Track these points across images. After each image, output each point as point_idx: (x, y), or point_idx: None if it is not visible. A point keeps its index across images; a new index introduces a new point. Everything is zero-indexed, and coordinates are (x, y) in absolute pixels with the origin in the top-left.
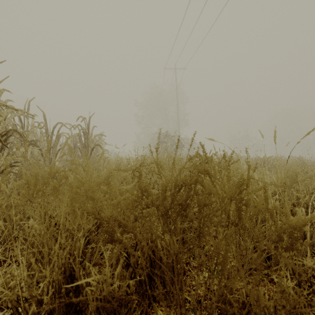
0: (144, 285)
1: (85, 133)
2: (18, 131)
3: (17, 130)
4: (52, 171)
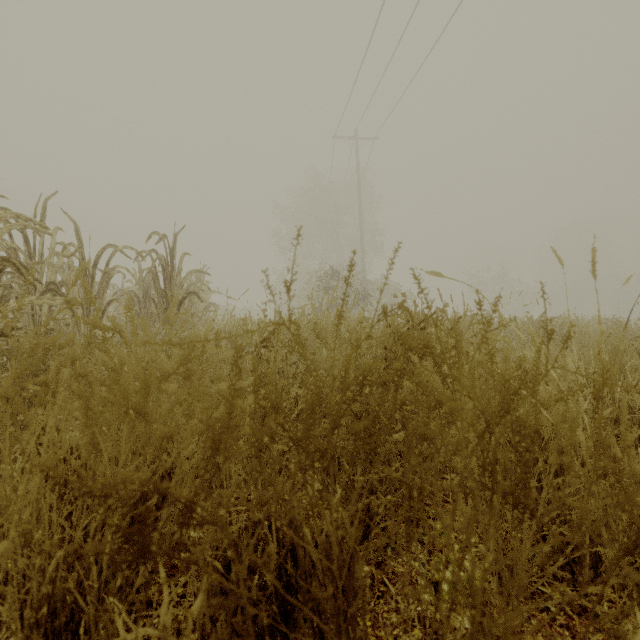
0: (270, 637)
1: (166, 268)
2: (13, 261)
3: (10, 259)
4: (38, 345)
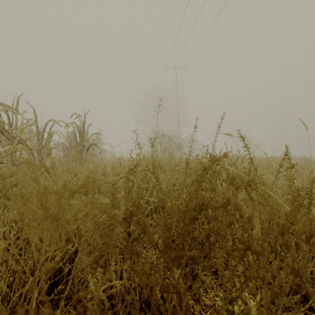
0: None
1: (80, 131)
2: None
3: None
4: None
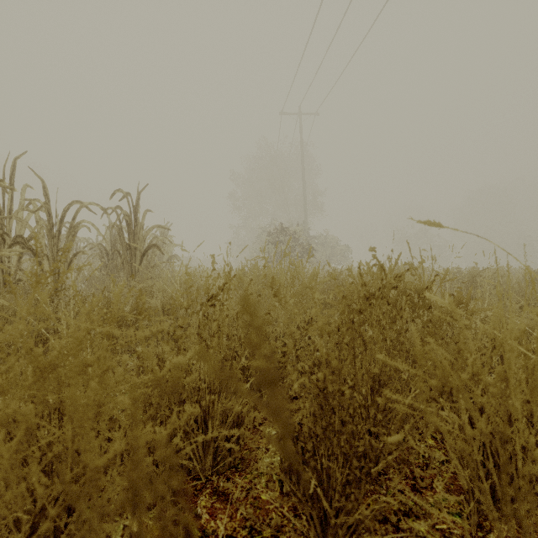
0: None
1: (130, 223)
2: None
3: None
4: None
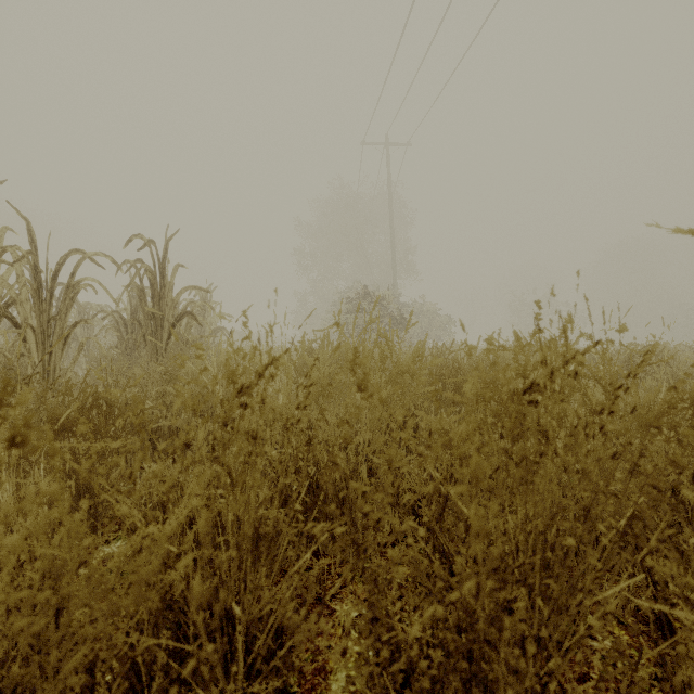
0: None
1: (154, 282)
2: None
3: None
4: None
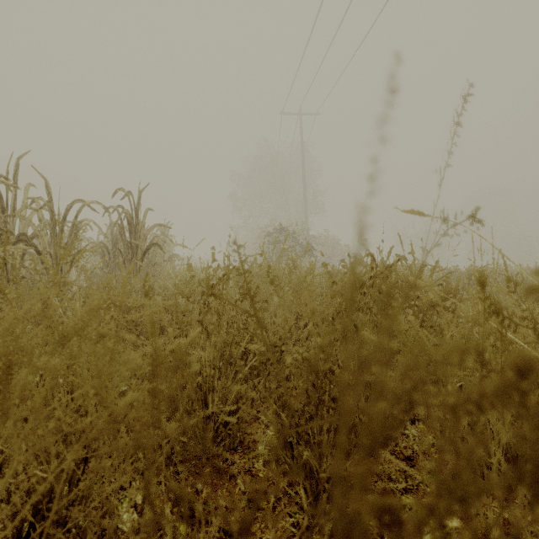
0: None
1: (131, 222)
2: None
3: None
4: None
